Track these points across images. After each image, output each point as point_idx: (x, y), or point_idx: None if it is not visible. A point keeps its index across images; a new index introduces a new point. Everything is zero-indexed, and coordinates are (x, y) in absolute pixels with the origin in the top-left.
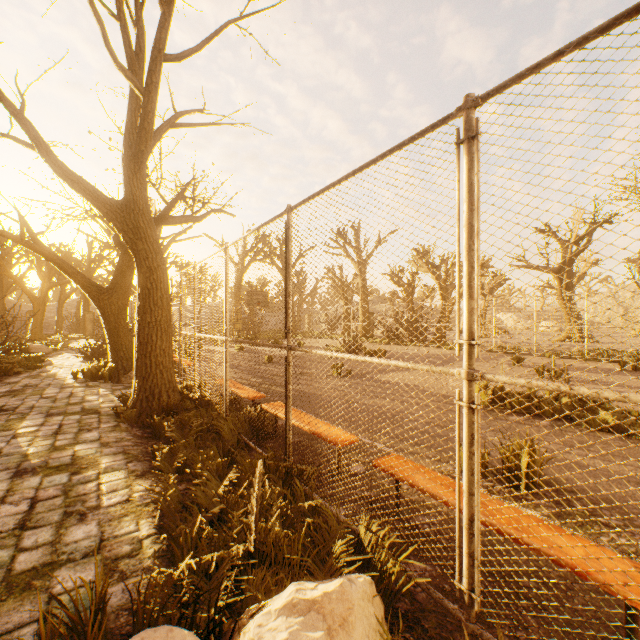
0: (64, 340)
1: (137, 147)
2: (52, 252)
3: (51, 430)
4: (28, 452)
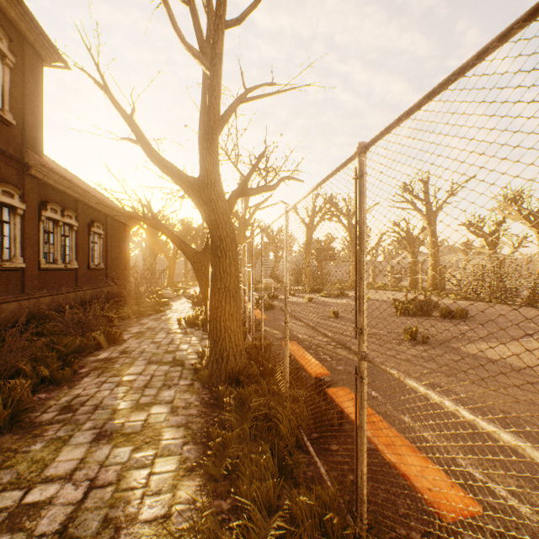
0: (186, 287)
1: (207, 124)
2: (164, 226)
3: (143, 381)
4: (117, 407)
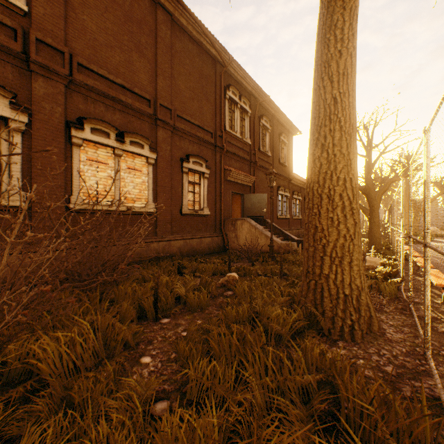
0: None
1: (366, 171)
2: None
3: None
4: None
